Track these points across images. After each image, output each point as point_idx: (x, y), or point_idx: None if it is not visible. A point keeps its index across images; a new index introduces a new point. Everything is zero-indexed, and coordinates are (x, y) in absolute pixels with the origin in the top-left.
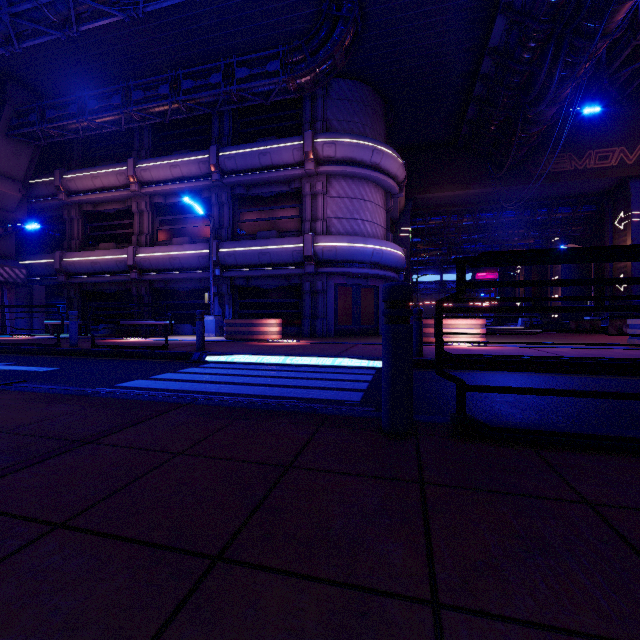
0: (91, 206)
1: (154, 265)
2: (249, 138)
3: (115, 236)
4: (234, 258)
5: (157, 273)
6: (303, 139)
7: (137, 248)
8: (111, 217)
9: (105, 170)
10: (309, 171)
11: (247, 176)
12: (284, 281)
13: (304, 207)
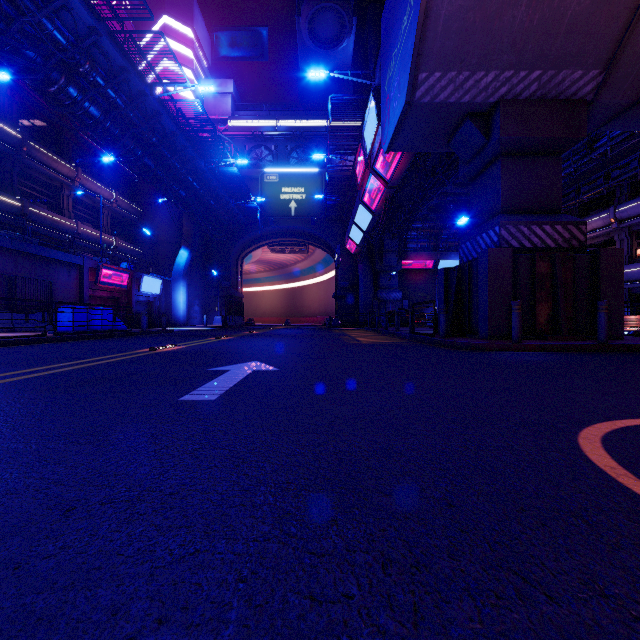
0: None
1: None
2: None
3: None
4: (626, 276)
5: None
6: None
7: None
8: None
9: None
10: None
11: (637, 220)
12: None
13: None
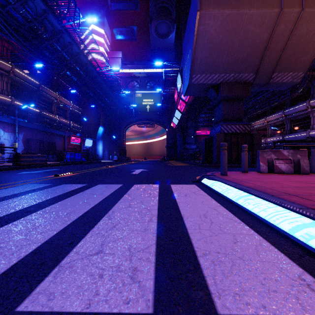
0: (258, 128)
1: (270, 142)
2: (296, 102)
3: (263, 135)
4: (288, 139)
5: (271, 144)
6: (306, 103)
7: (266, 138)
8: (263, 130)
9: (260, 120)
10: (309, 111)
11: (292, 115)
12: (305, 144)
13: (311, 121)
